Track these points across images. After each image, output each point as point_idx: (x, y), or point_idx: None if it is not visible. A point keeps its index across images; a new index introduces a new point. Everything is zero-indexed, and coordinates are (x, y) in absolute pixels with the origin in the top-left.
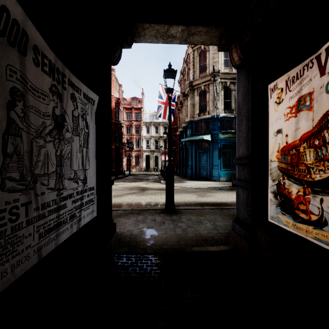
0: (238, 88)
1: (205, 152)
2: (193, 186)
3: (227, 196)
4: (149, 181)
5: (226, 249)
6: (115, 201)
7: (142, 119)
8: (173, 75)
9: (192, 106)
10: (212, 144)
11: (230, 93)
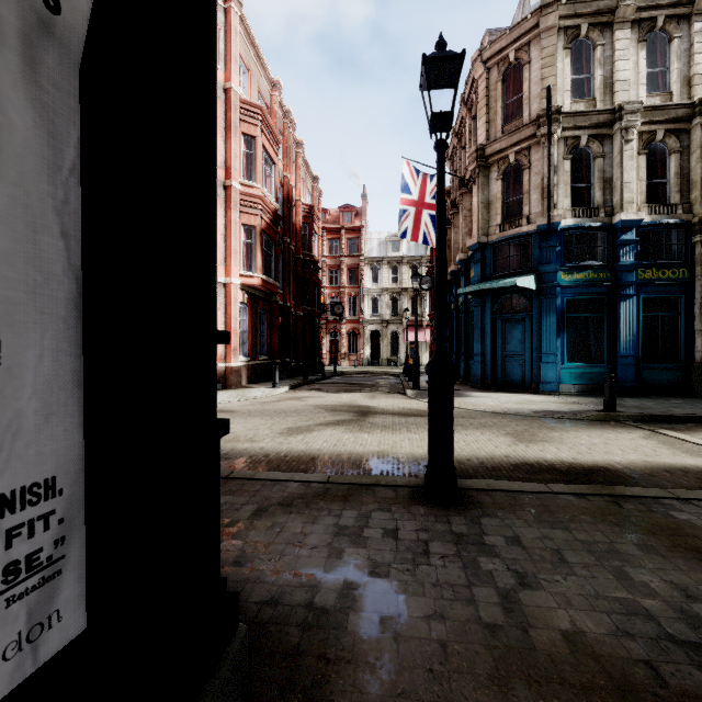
0: None
1: (520, 320)
2: (491, 407)
3: (603, 443)
4: (379, 391)
5: None
6: (291, 446)
7: (363, 252)
8: (451, 73)
9: (483, 208)
10: (537, 298)
11: (587, 166)
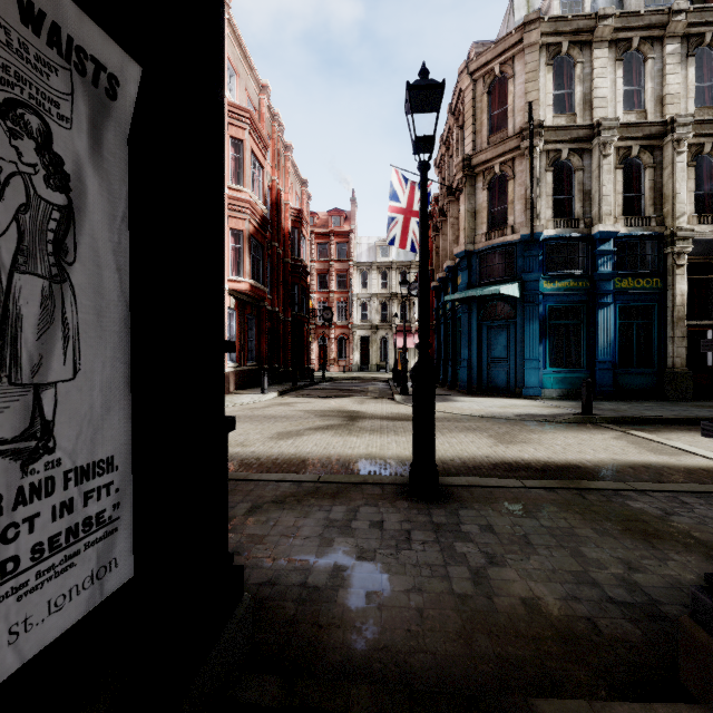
0: None
1: (505, 326)
2: (476, 411)
3: (577, 444)
4: (368, 397)
5: None
6: (281, 449)
7: (352, 257)
8: (433, 100)
9: (469, 216)
10: (521, 306)
11: (568, 179)
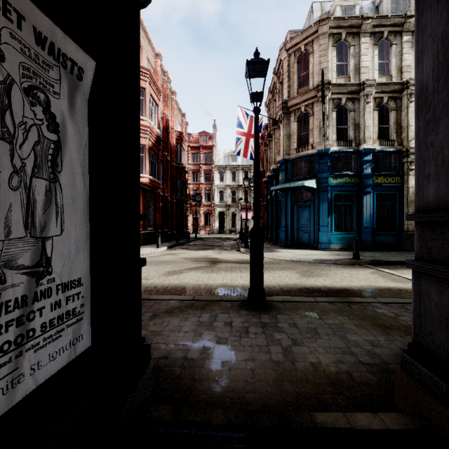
0: (419, 49)
1: (307, 206)
2: (290, 257)
3: (349, 276)
4: (223, 249)
5: (399, 425)
6: (170, 281)
7: (214, 162)
8: (262, 70)
9: (286, 138)
10: (317, 193)
11: (346, 116)
